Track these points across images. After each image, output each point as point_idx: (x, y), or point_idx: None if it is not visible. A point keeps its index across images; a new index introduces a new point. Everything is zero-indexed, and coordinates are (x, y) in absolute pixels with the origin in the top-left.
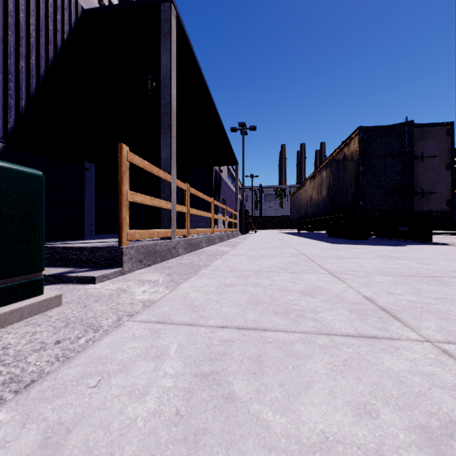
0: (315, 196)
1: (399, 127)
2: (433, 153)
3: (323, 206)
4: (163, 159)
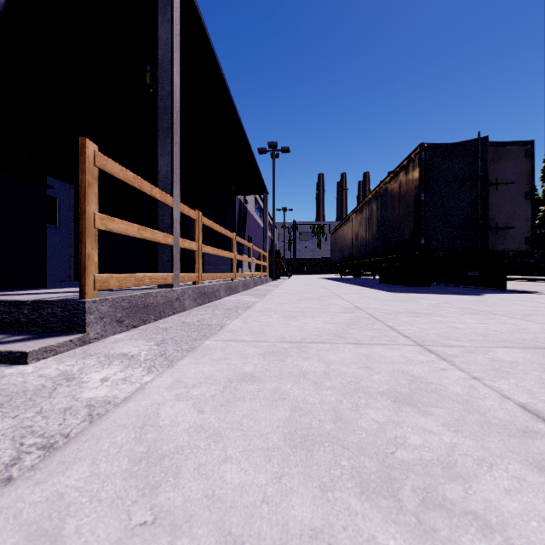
0: (362, 233)
1: (470, 145)
2: (510, 179)
3: (372, 246)
4: (161, 174)
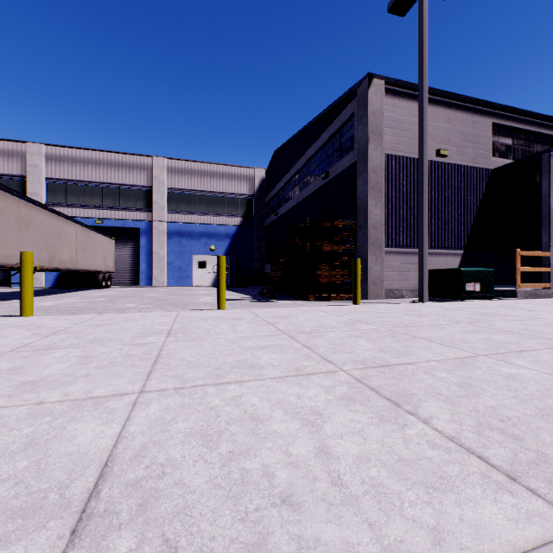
0: None
1: None
2: None
3: None
4: (543, 243)
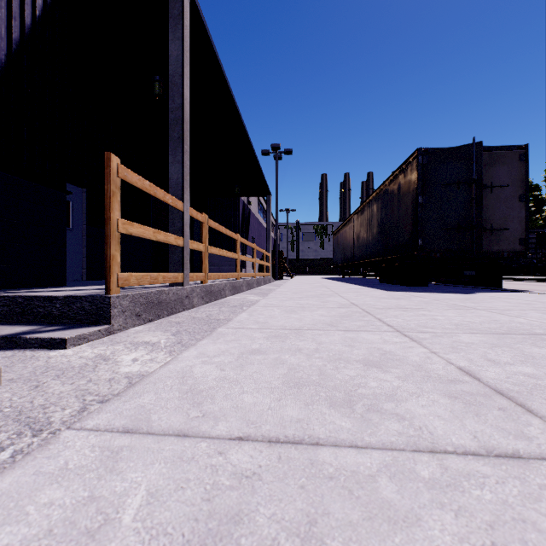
0: (363, 234)
1: (465, 150)
2: (504, 182)
3: (373, 246)
4: (172, 180)
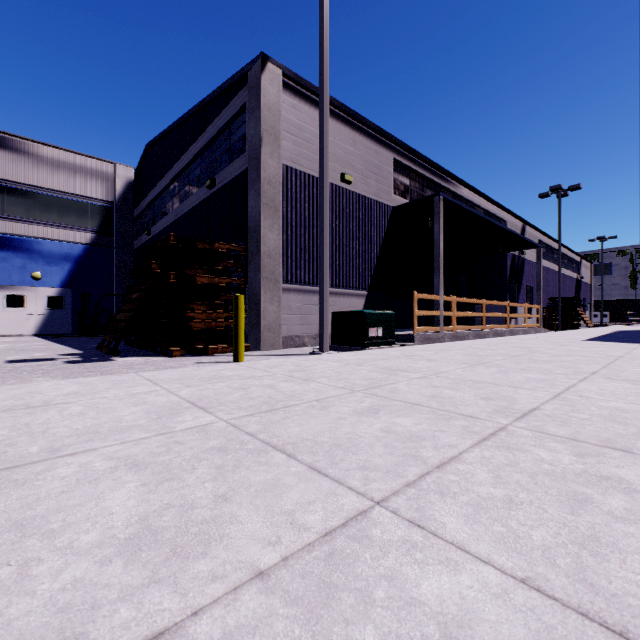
0: None
1: None
2: None
3: None
4: (435, 286)
